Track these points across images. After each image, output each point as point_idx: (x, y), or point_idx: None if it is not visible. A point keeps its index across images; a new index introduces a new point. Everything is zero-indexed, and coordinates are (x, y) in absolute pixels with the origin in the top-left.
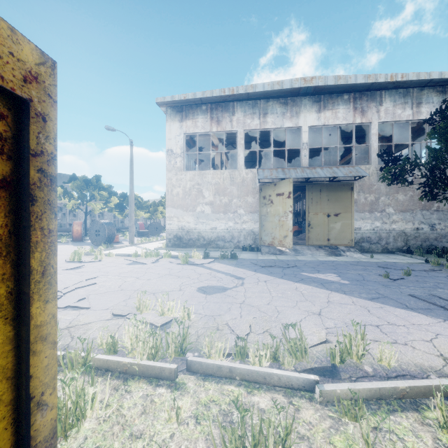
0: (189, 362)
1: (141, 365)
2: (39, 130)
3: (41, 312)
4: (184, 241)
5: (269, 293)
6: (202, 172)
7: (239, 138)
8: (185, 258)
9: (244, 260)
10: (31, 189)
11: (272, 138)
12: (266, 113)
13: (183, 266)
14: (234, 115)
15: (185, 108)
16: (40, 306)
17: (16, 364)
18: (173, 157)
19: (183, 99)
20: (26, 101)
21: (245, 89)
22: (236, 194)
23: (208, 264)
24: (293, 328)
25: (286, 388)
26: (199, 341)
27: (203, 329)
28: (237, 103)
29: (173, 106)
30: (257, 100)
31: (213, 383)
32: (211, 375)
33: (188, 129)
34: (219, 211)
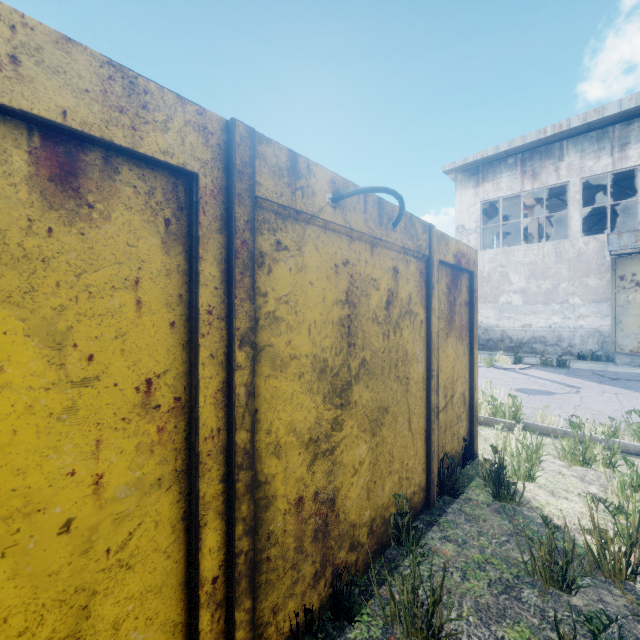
0: (525, 423)
1: (486, 418)
2: (475, 281)
3: (475, 352)
4: (480, 341)
5: (619, 403)
6: (508, 249)
7: (570, 193)
8: (489, 360)
9: (581, 370)
10: (474, 304)
11: (639, 181)
12: (625, 144)
13: (488, 369)
14: (563, 161)
15: (482, 169)
16: (475, 350)
17: (469, 370)
18: (465, 234)
19: (480, 159)
20: (473, 272)
21: (582, 119)
22: (565, 275)
23: (523, 370)
24: (637, 414)
25: (622, 453)
26: (529, 420)
27: (531, 414)
28: (568, 142)
29: (464, 169)
30: (608, 127)
31: (548, 438)
32: (546, 435)
33: (486, 194)
34: (535, 302)
